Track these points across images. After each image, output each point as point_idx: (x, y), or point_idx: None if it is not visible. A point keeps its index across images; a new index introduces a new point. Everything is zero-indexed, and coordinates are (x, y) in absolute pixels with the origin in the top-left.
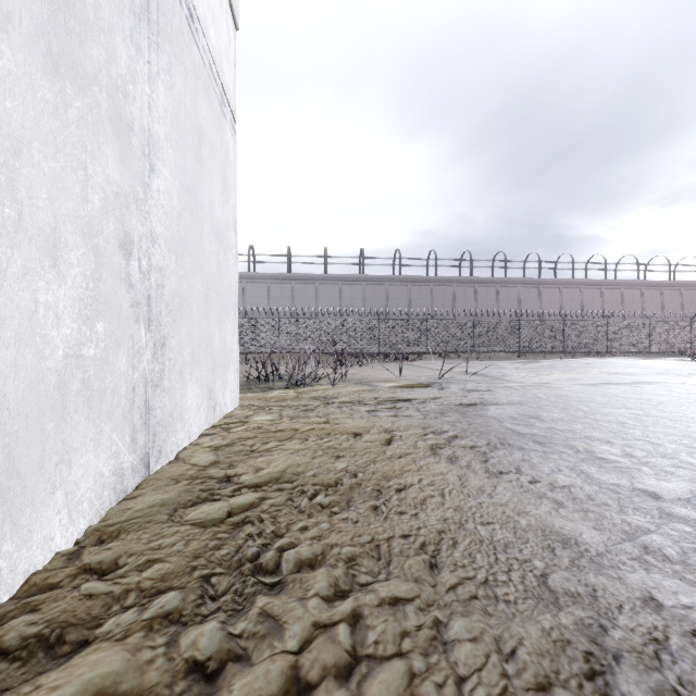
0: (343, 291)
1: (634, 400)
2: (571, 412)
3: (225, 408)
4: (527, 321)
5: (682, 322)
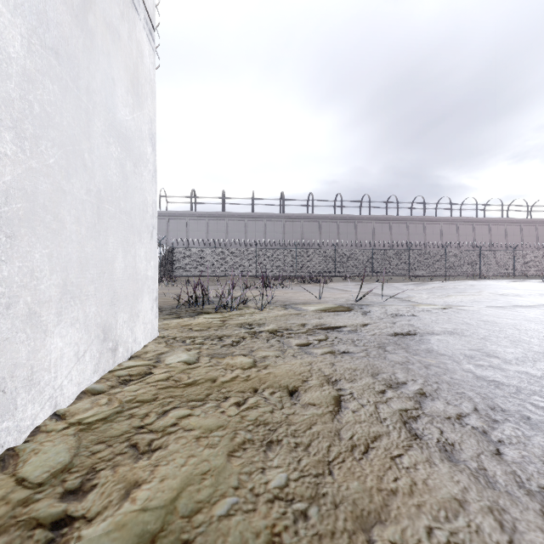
0: (267, 227)
1: None
2: (526, 346)
3: (135, 344)
4: (416, 250)
5: (539, 251)
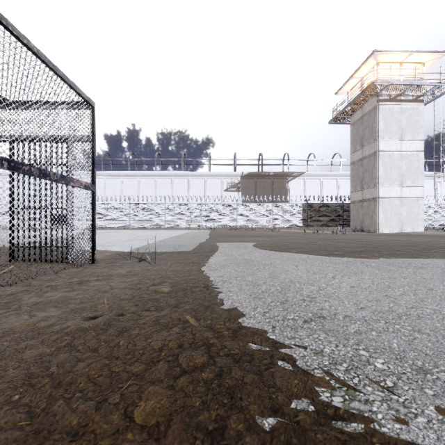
0: None
1: None
2: None
3: (418, 231)
4: None
5: None
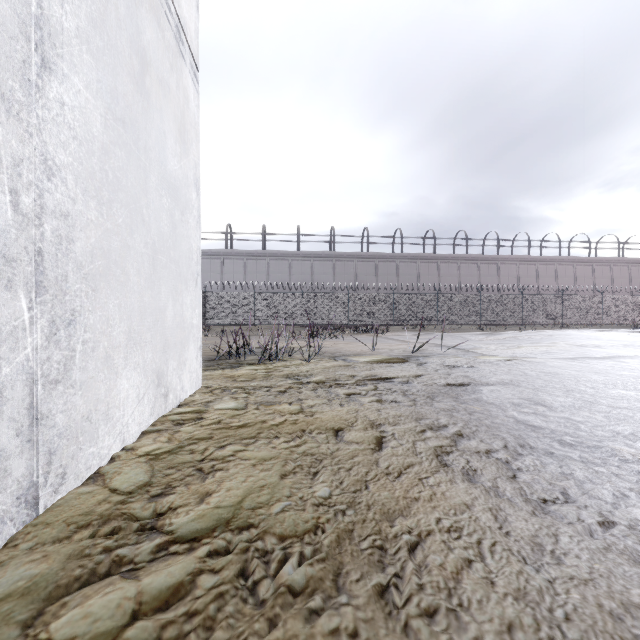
0: (314, 267)
1: (634, 379)
2: (578, 396)
3: (182, 393)
4: (488, 295)
5: (632, 296)
